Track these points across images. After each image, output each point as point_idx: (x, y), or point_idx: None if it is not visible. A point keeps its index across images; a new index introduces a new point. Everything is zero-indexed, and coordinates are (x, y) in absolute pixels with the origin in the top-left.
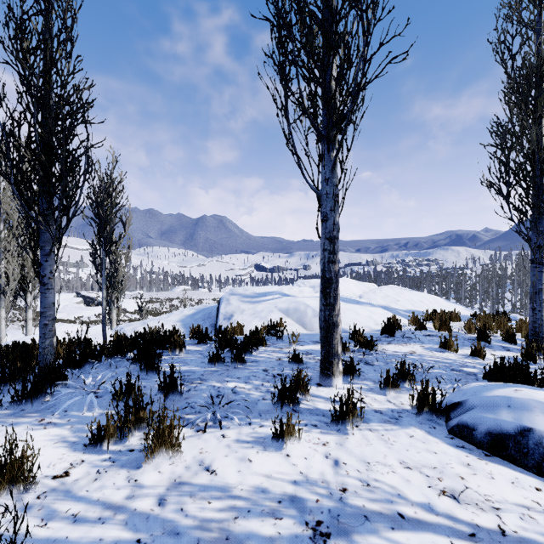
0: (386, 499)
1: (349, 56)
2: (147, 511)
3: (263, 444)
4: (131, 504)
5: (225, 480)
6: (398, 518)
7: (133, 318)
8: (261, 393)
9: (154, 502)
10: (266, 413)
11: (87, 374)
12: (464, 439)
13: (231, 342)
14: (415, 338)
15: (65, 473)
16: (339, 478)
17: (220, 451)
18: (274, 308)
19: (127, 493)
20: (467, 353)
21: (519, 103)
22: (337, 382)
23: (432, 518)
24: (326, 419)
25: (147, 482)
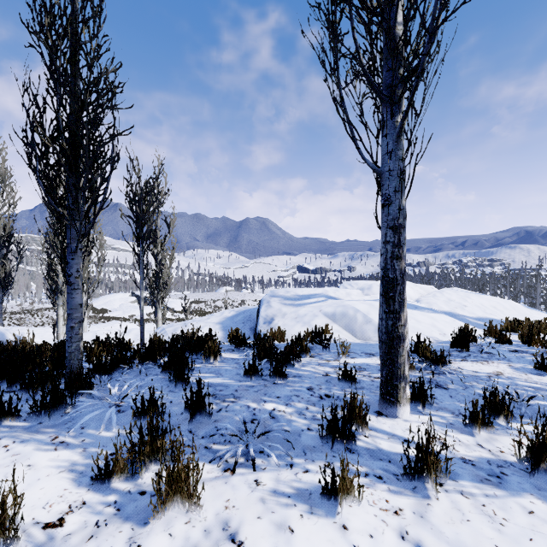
0: None
1: None
2: None
3: (309, 502)
4: None
5: None
6: None
7: (180, 317)
8: (305, 421)
9: None
10: (312, 450)
11: (116, 381)
12: None
13: (270, 352)
14: (497, 354)
15: (58, 521)
16: None
17: (251, 508)
18: (318, 312)
19: None
20: None
21: None
22: (403, 412)
23: None
24: (394, 468)
25: None
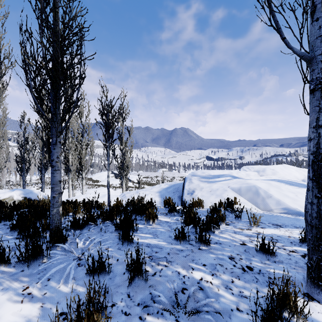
0: None
1: None
2: None
3: None
4: None
5: None
6: None
7: (137, 186)
8: (233, 298)
9: None
10: None
11: (84, 235)
12: None
13: (194, 220)
14: None
15: None
16: None
17: None
18: (227, 187)
19: None
20: None
21: None
22: None
23: None
24: None
25: None
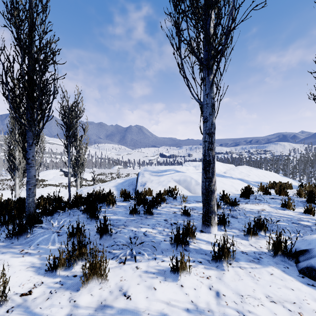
0: None
1: (224, 5)
2: None
3: (164, 275)
4: None
5: (137, 305)
6: None
7: (90, 184)
8: (163, 236)
9: None
10: (166, 251)
11: (56, 219)
12: (313, 279)
13: (144, 201)
14: (263, 200)
15: (28, 292)
16: (221, 308)
17: (134, 280)
18: (171, 179)
19: (67, 312)
20: (301, 211)
21: None
22: (213, 230)
23: None
24: (208, 257)
25: (82, 303)
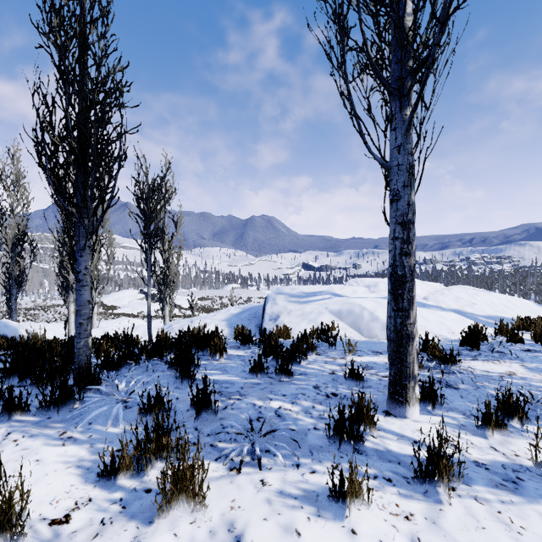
0: None
1: None
2: None
3: (317, 504)
4: None
5: None
6: None
7: (187, 314)
8: (311, 420)
9: None
10: (319, 450)
11: (124, 377)
12: None
13: (276, 349)
14: (509, 354)
15: (65, 518)
16: None
17: (257, 509)
18: (324, 309)
19: None
20: None
21: None
22: (412, 413)
23: None
24: (404, 470)
25: None
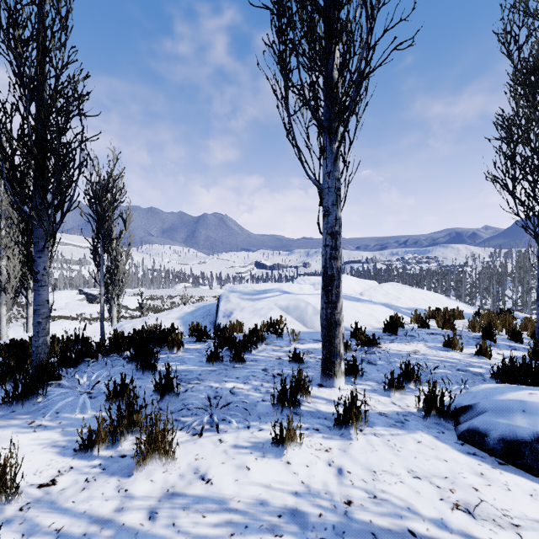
0: (395, 513)
1: (353, 42)
2: (136, 526)
3: (262, 449)
4: (119, 518)
5: (221, 491)
6: (408, 535)
7: (134, 315)
8: (260, 395)
9: (144, 516)
10: (265, 416)
11: (83, 373)
12: (475, 446)
13: (230, 341)
14: (418, 337)
15: (51, 482)
16: (343, 489)
17: (217, 458)
18: (274, 305)
19: (115, 505)
20: (472, 352)
21: (527, 95)
22: (339, 383)
23: (446, 537)
24: (329, 422)
25: (138, 492)
